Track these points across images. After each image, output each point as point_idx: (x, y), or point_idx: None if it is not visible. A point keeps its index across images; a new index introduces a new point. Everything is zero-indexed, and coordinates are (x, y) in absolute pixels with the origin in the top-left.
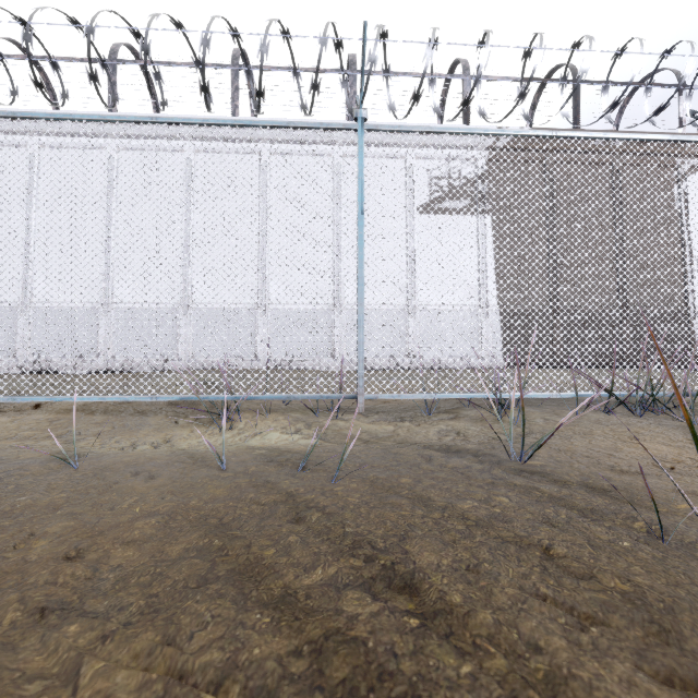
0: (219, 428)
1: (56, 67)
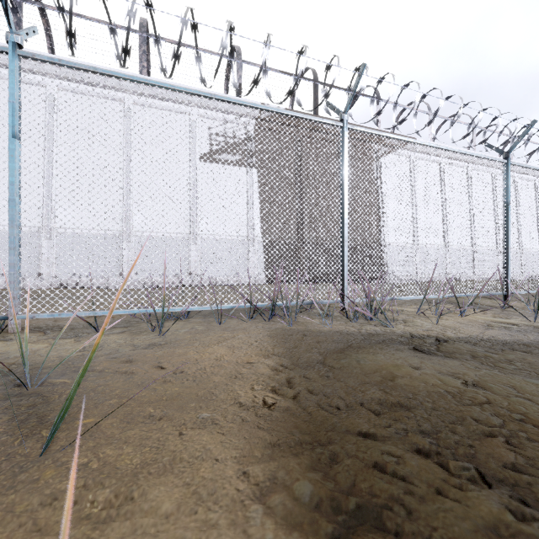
0: None
1: None
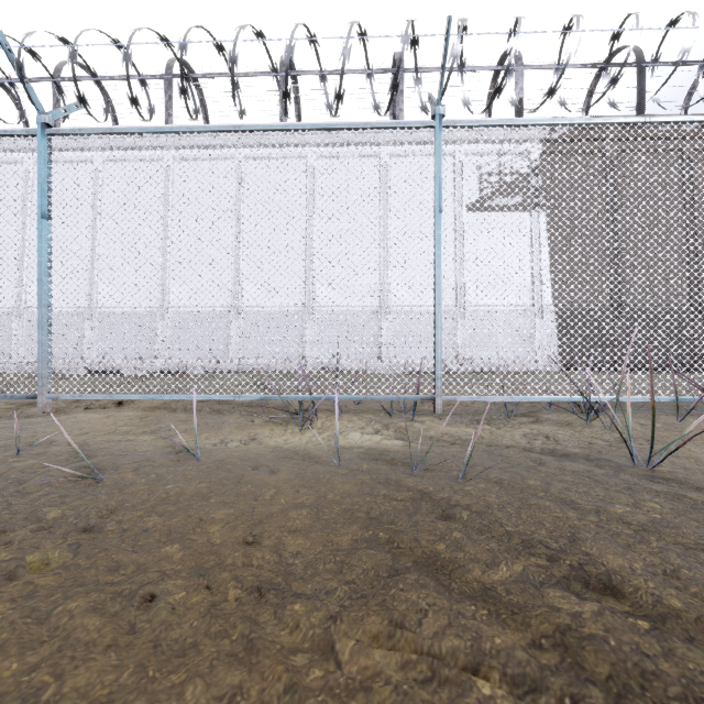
0: (299, 427)
1: (144, 84)
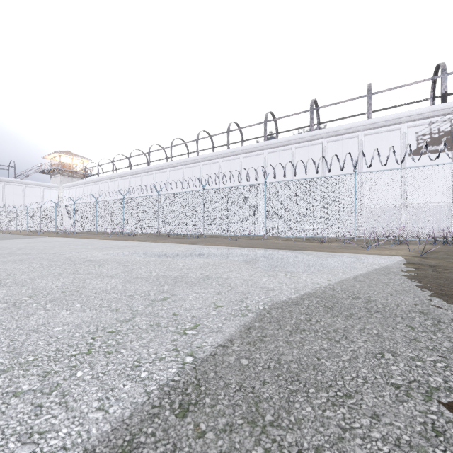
0: (320, 243)
1: (283, 168)
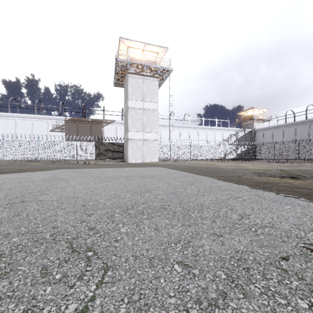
0: None
1: None
